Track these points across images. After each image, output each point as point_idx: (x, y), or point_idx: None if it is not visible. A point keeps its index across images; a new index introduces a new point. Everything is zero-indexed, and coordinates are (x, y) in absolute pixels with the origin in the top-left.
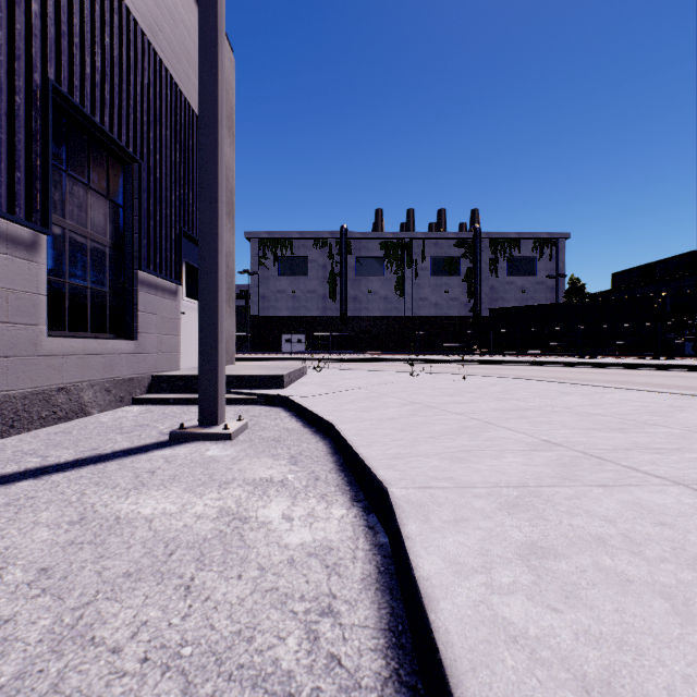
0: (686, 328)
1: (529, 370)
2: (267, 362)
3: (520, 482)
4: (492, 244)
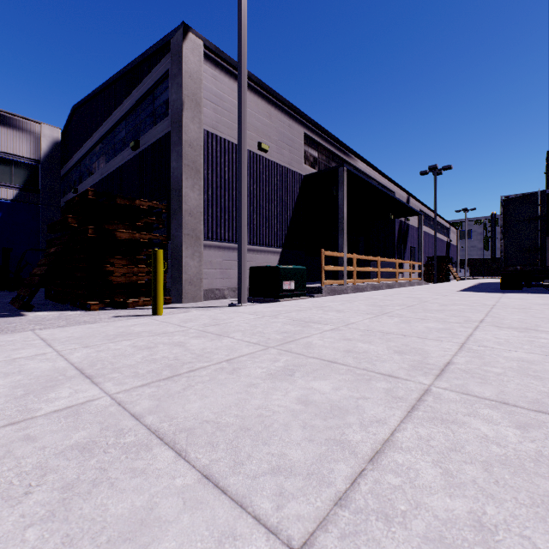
0: None
1: None
2: None
3: None
4: None
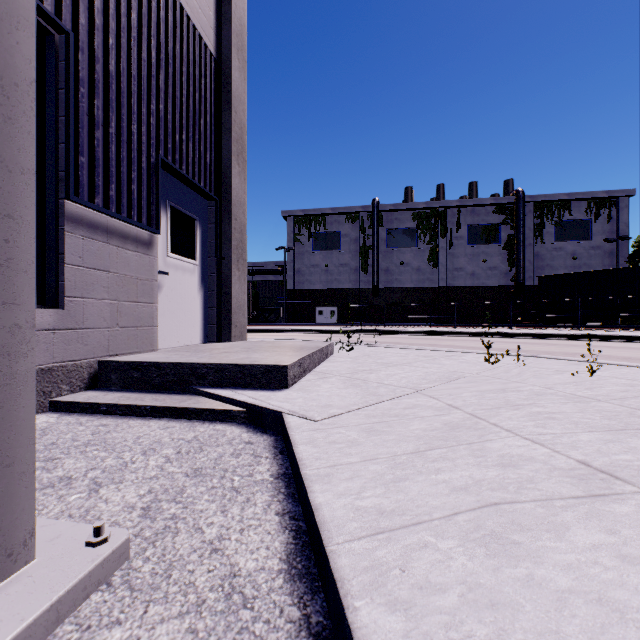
0: None
1: (622, 349)
2: (298, 333)
3: None
4: (537, 208)
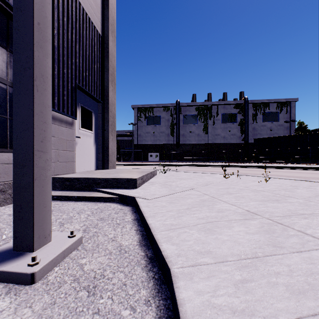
0: None
1: (288, 172)
2: (140, 166)
3: None
4: (254, 106)
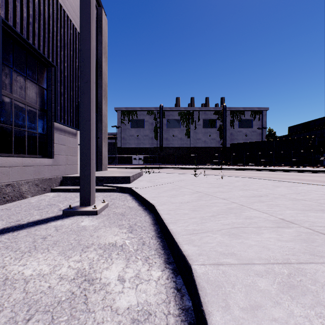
0: (324, 152)
1: (251, 173)
2: (124, 169)
3: (284, 259)
4: (231, 113)
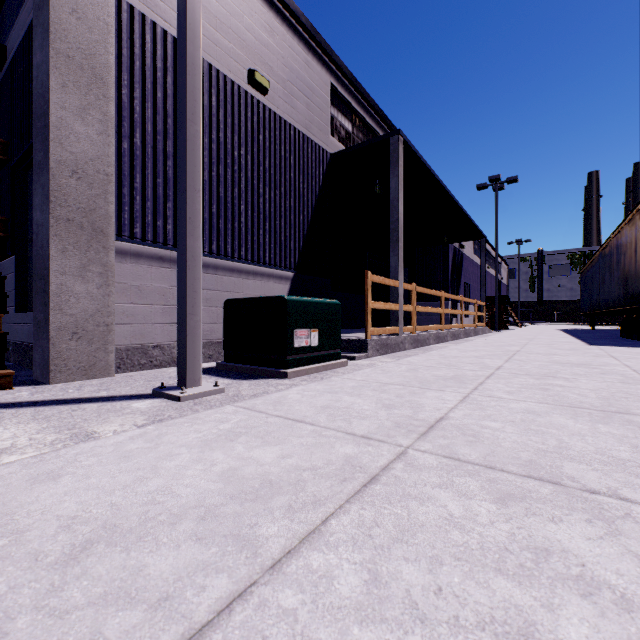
0: None
1: None
2: None
3: None
4: None
